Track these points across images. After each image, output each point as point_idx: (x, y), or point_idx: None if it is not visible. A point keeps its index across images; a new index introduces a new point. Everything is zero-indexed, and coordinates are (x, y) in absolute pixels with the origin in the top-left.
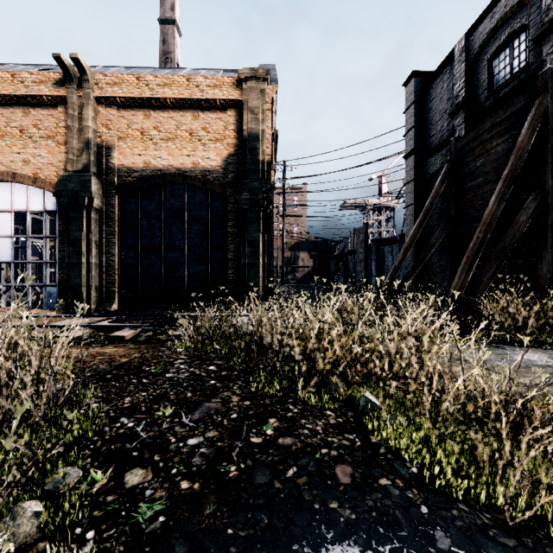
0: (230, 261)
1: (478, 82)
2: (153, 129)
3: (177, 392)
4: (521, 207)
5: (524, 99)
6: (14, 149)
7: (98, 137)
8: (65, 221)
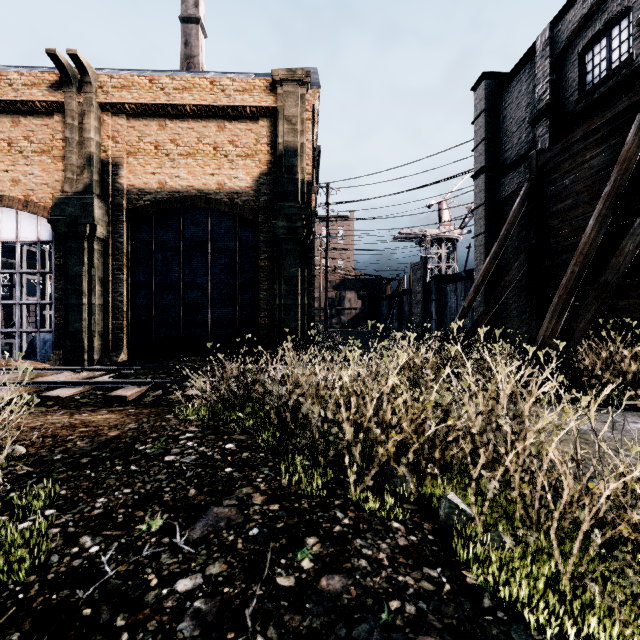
0: (262, 302)
1: (566, 82)
2: (169, 142)
3: (175, 488)
4: (624, 234)
5: (627, 99)
6: (1, 167)
7: (103, 152)
8: (62, 253)
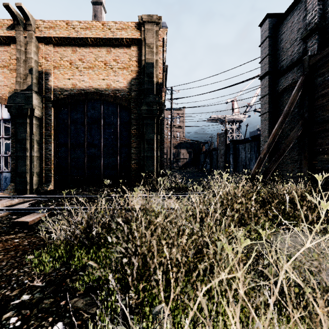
0: (133, 154)
1: None
2: (78, 60)
3: None
4: None
5: None
6: None
7: (39, 66)
8: (14, 126)
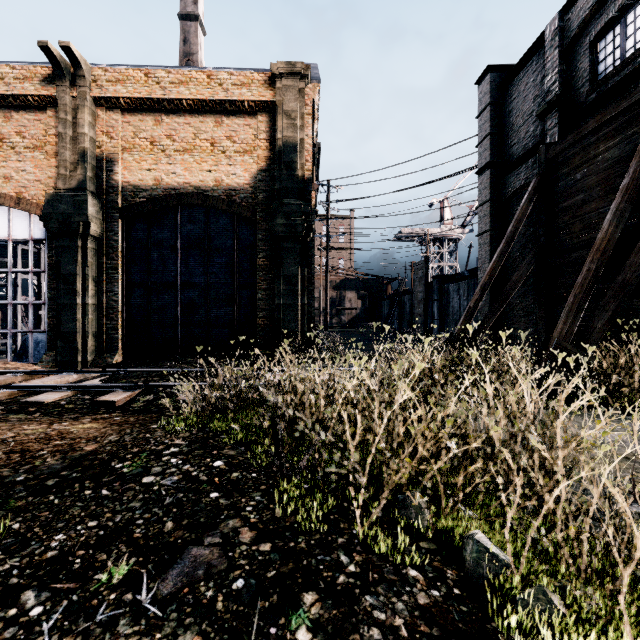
0: (261, 301)
1: (576, 72)
2: (165, 138)
3: (149, 520)
4: None
5: None
6: None
7: (98, 148)
8: (55, 252)
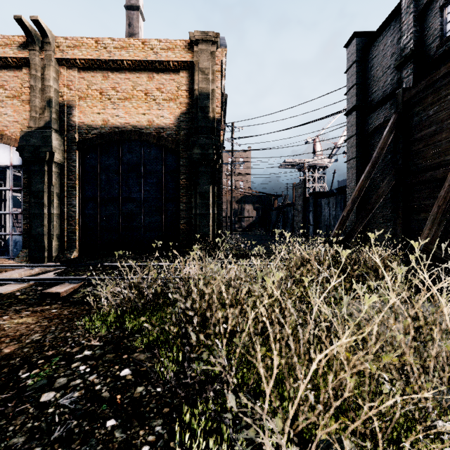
0: (182, 212)
1: (427, 32)
2: (111, 89)
3: None
4: None
5: None
6: None
7: (60, 97)
8: (28, 174)
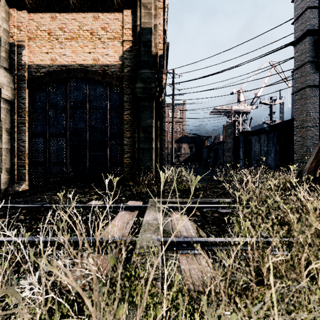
0: (126, 146)
1: None
2: (58, 29)
3: None
4: None
5: None
6: None
7: (10, 37)
8: None
